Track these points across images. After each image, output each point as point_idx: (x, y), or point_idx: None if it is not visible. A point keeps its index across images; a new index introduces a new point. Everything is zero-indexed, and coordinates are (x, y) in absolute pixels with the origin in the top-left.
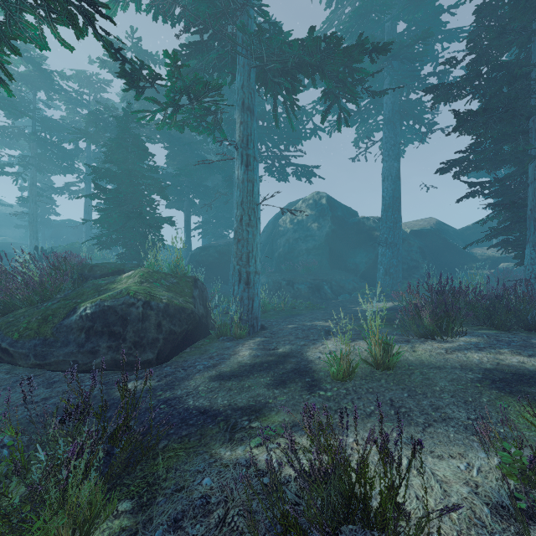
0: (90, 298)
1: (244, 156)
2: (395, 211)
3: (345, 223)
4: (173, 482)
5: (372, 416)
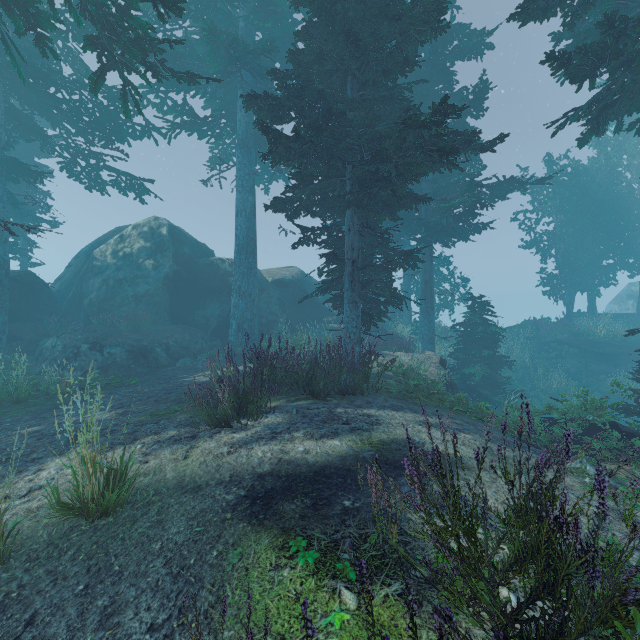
0: None
1: None
2: (250, 254)
3: (195, 263)
4: None
5: None
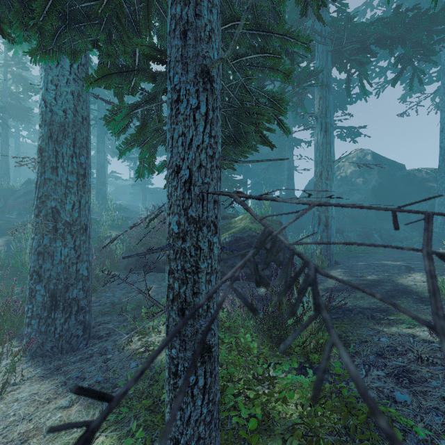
0: (222, 232)
1: (323, 124)
2: None
3: (392, 176)
4: (356, 338)
5: None
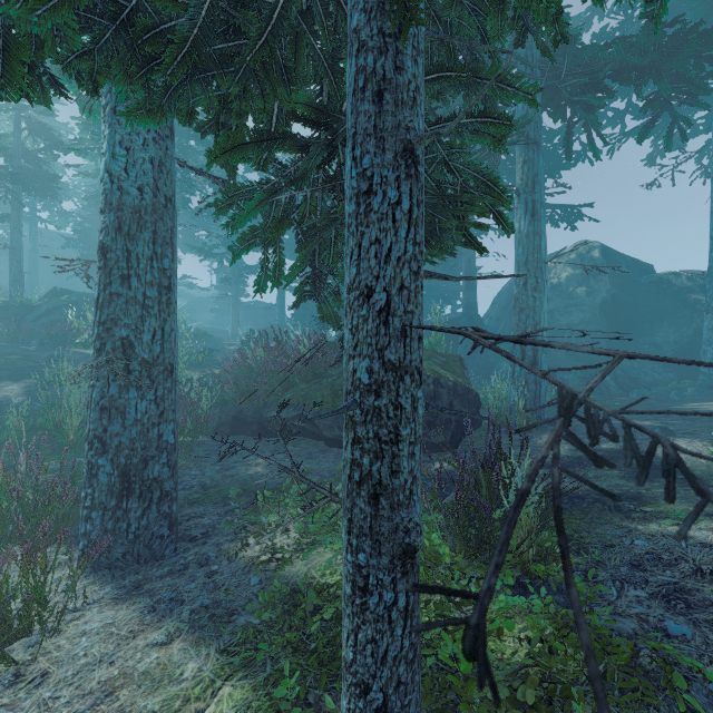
0: None
1: (528, 203)
2: None
3: (633, 283)
4: (596, 540)
5: None
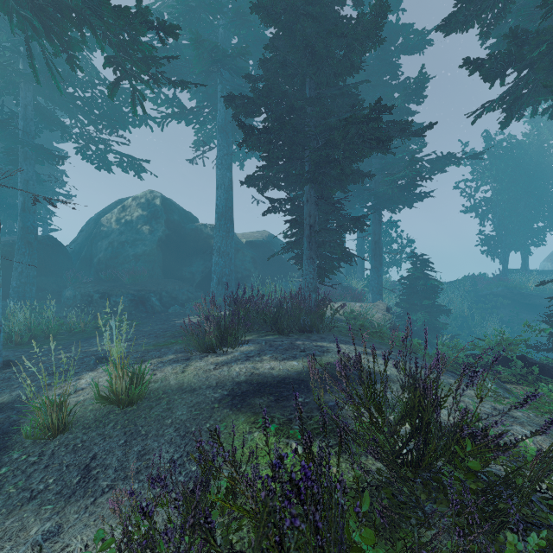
0: None
1: None
2: (228, 220)
3: (182, 228)
4: None
5: (36, 499)
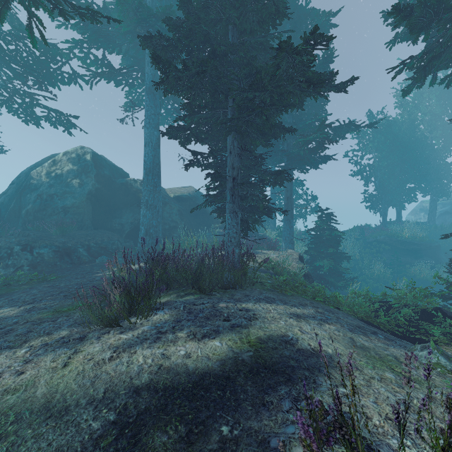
0: None
1: None
2: (155, 176)
3: (113, 183)
4: None
5: None
